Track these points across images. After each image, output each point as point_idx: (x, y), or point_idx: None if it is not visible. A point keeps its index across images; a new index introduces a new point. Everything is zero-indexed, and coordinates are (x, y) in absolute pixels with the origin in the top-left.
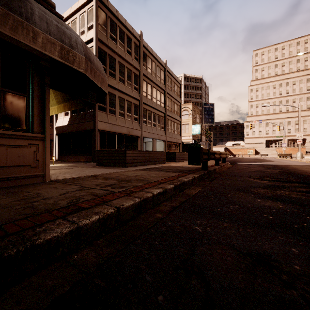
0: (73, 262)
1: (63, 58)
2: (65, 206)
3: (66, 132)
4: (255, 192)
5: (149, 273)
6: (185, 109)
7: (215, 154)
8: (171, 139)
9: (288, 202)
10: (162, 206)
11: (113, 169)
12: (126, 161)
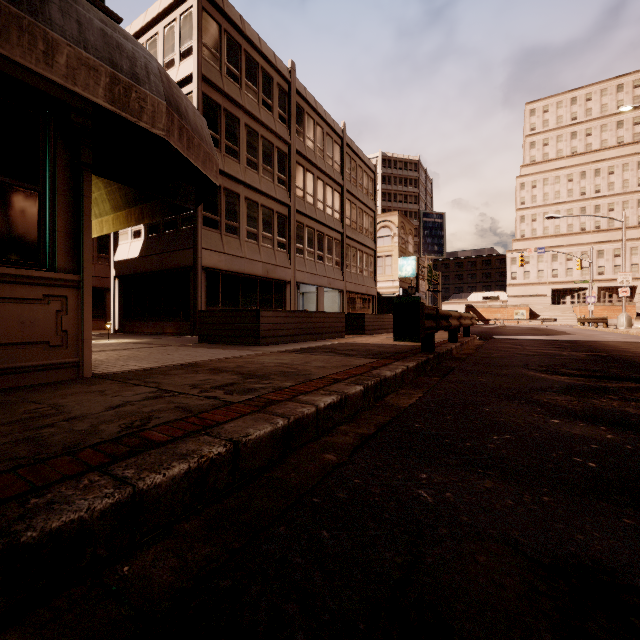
0: (117, 585)
1: (116, 104)
2: (113, 438)
3: (135, 272)
4: (544, 401)
5: (306, 628)
6: (384, 225)
7: (450, 318)
8: (355, 287)
9: (624, 427)
10: (338, 435)
11: (233, 351)
12: (261, 332)
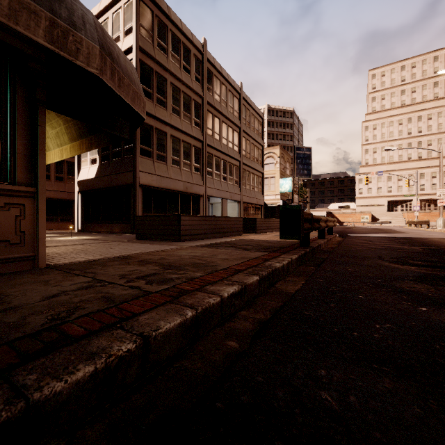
0: None
1: (55, 44)
2: (34, 332)
3: (92, 188)
4: (406, 289)
5: None
6: (269, 156)
7: (320, 221)
8: (249, 199)
9: None
10: (239, 320)
11: (159, 245)
12: (181, 231)
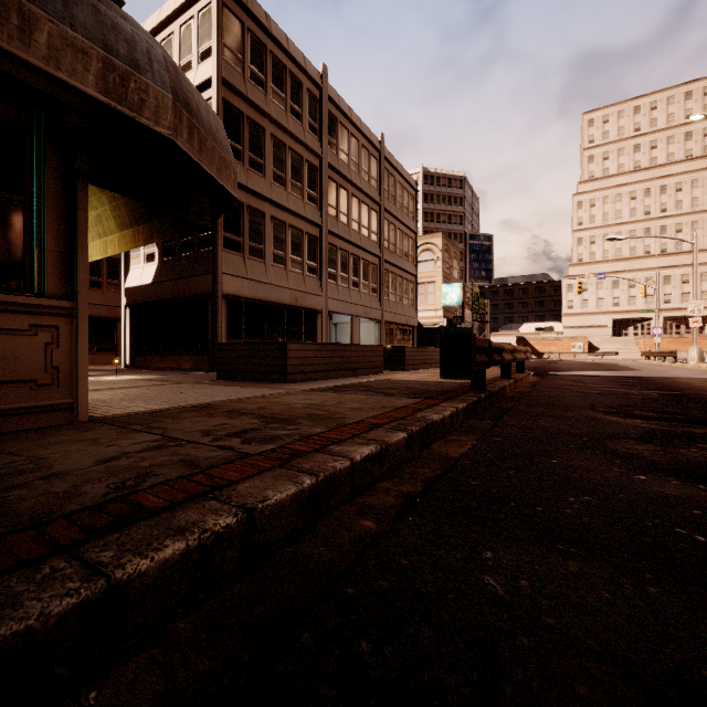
0: None
1: (110, 95)
2: (96, 504)
3: (148, 300)
4: (622, 451)
5: None
6: (426, 248)
7: (503, 351)
8: (394, 316)
9: None
10: (377, 494)
11: (256, 389)
12: (288, 368)
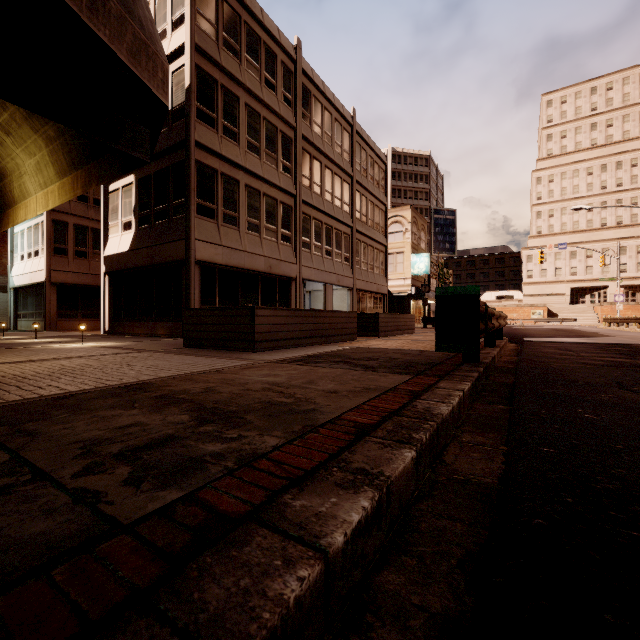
0: None
1: None
2: None
3: (125, 268)
4: None
5: None
6: (395, 221)
7: (492, 317)
8: (365, 284)
9: None
10: (382, 628)
11: (217, 360)
12: (256, 335)
